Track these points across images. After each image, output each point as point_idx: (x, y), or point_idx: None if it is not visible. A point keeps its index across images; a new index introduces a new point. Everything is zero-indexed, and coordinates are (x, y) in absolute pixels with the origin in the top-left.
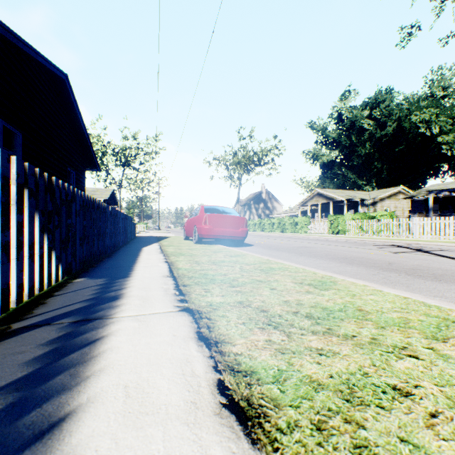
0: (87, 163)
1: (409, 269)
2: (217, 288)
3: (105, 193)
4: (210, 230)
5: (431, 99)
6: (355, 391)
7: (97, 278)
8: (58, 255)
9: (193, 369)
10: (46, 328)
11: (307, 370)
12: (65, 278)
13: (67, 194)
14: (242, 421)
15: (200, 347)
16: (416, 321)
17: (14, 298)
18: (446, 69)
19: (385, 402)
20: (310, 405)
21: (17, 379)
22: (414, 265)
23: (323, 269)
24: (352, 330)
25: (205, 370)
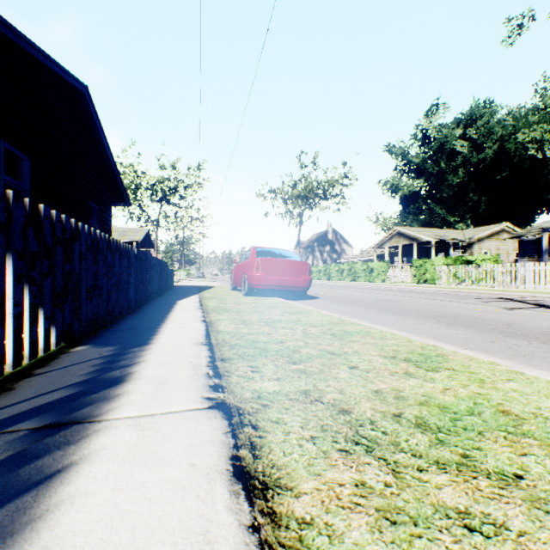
0: (114, 196)
1: (540, 334)
2: (269, 366)
3: (139, 233)
4: (263, 279)
5: (543, 112)
6: None
7: (105, 345)
8: (49, 314)
9: None
10: None
11: None
12: (61, 345)
13: (66, 230)
14: None
15: (235, 498)
16: None
17: None
18: None
19: None
20: None
21: None
22: (545, 328)
23: (416, 332)
24: (509, 460)
25: None
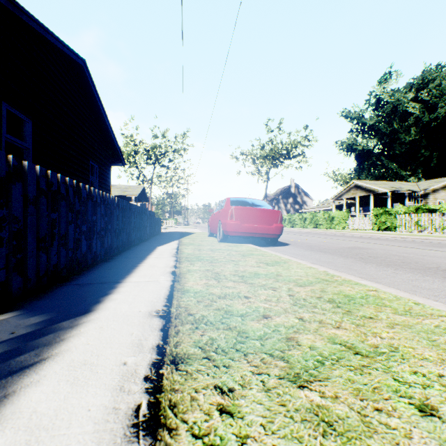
0: (112, 157)
1: None
2: (254, 390)
3: (136, 189)
4: (236, 226)
5: None
6: None
7: (34, 313)
8: None
9: None
10: None
11: None
12: None
13: None
14: None
15: None
16: None
17: None
18: None
19: None
20: None
21: None
22: None
23: (431, 294)
24: None
25: None
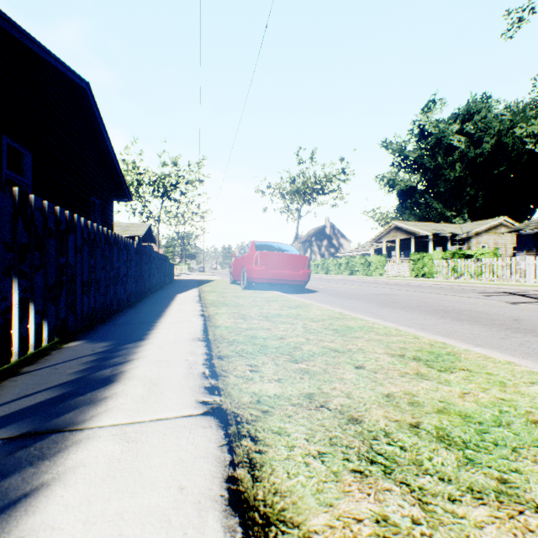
0: (116, 192)
1: None
2: (269, 365)
3: (141, 228)
4: (262, 272)
5: None
6: None
7: (99, 341)
8: (41, 309)
9: None
10: None
11: None
12: (55, 340)
13: (59, 221)
14: None
15: (230, 537)
16: None
17: None
18: None
19: None
20: None
21: None
22: None
23: (420, 327)
24: None
25: None
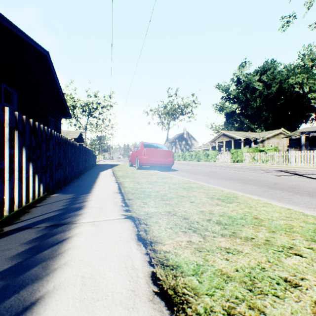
0: (62, 113)
1: (289, 188)
2: (152, 202)
3: (75, 134)
4: (147, 160)
5: (303, 67)
6: (255, 282)
7: (67, 193)
8: (40, 177)
9: (133, 263)
10: (28, 230)
11: (218, 265)
12: (45, 193)
13: (47, 134)
14: (170, 307)
15: (139, 246)
16: (298, 227)
17: (7, 209)
18: (314, 46)
19: (279, 291)
20: (221, 294)
21: (3, 271)
22: (293, 185)
23: (227, 187)
24: (251, 233)
25: (142, 264)
